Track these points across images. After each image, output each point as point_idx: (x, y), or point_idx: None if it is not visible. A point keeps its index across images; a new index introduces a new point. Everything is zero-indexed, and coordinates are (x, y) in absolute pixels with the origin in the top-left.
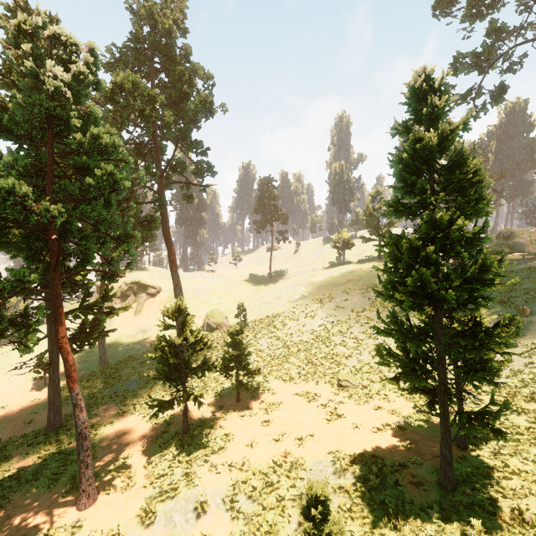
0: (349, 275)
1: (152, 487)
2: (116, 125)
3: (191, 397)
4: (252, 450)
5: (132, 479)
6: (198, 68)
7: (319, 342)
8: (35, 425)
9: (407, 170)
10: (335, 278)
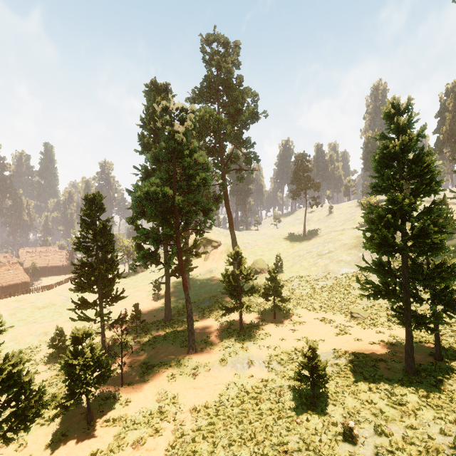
0: None
1: (223, 351)
2: (198, 139)
3: (245, 305)
4: (282, 342)
5: (213, 346)
6: (248, 89)
7: (340, 286)
8: (157, 317)
9: (380, 165)
10: (361, 237)
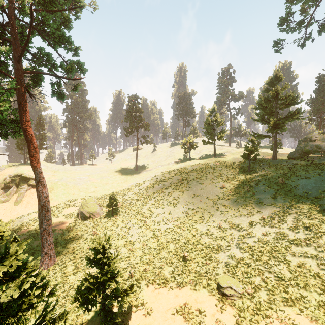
0: (197, 168)
1: None
2: None
3: None
4: None
5: None
6: None
7: (185, 230)
8: None
9: None
10: (187, 170)
